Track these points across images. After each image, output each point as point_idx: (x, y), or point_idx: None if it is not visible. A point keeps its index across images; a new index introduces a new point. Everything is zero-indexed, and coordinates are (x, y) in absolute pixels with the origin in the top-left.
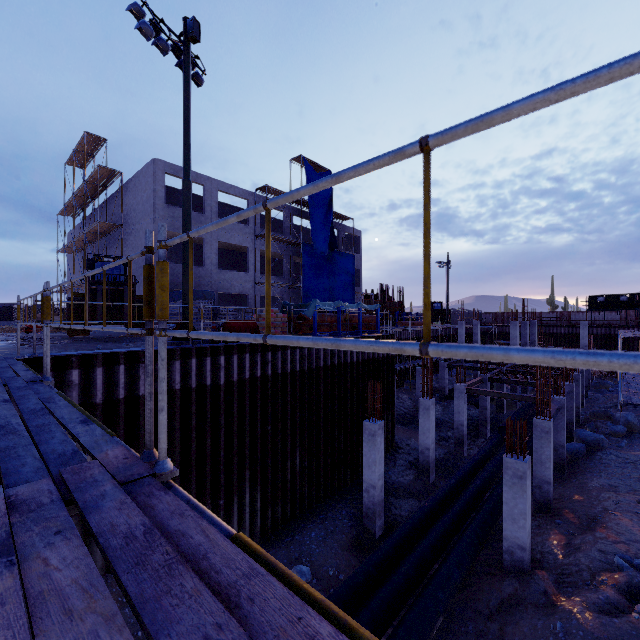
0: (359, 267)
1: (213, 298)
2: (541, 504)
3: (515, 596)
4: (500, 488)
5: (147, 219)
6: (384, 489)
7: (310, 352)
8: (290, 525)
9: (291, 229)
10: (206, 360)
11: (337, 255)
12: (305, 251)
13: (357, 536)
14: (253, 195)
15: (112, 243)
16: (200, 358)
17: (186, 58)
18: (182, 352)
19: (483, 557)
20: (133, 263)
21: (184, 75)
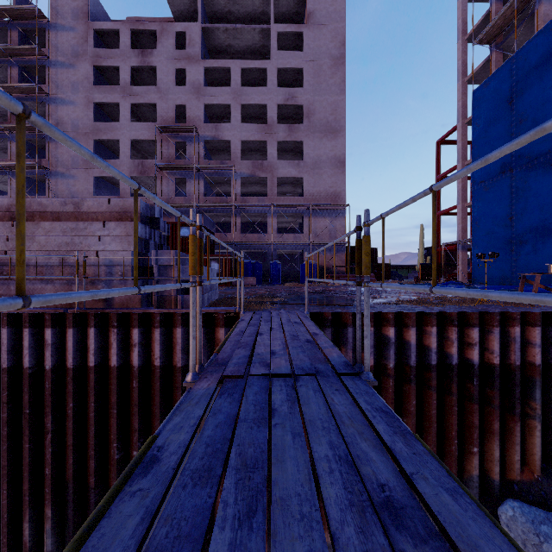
0: None
1: None
2: None
3: None
4: None
5: None
6: None
7: None
8: None
9: None
10: None
11: None
12: None
13: None
14: None
15: None
16: None
17: None
18: None
19: None
20: None
21: None
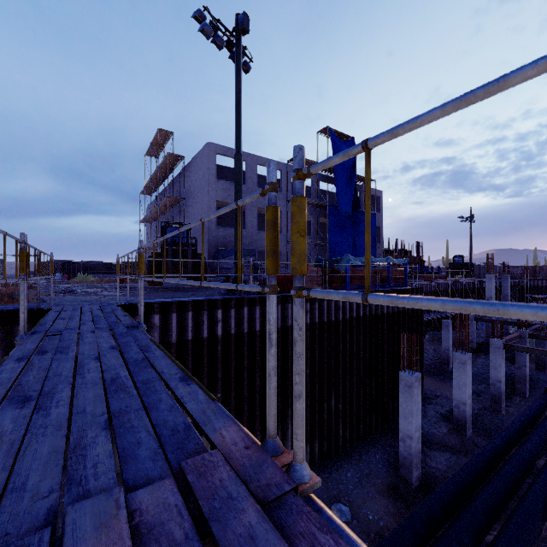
0: (380, 225)
1: (254, 255)
2: None
3: None
4: None
5: (203, 192)
6: None
7: (344, 303)
8: (326, 462)
9: (318, 193)
10: (255, 309)
11: (360, 214)
12: (331, 212)
13: (393, 483)
14: (285, 166)
15: (177, 213)
16: (250, 307)
17: (238, 49)
18: (236, 301)
19: (544, 532)
20: (192, 228)
21: (236, 64)
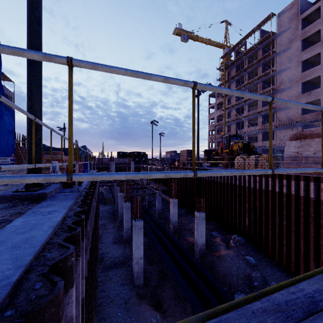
0: None
1: None
2: (174, 231)
3: (210, 262)
4: (168, 231)
5: None
6: (120, 261)
7: None
8: None
9: None
10: (92, 205)
11: (3, 107)
12: None
13: (137, 293)
14: None
15: None
16: None
17: None
18: None
19: None
20: None
21: None
